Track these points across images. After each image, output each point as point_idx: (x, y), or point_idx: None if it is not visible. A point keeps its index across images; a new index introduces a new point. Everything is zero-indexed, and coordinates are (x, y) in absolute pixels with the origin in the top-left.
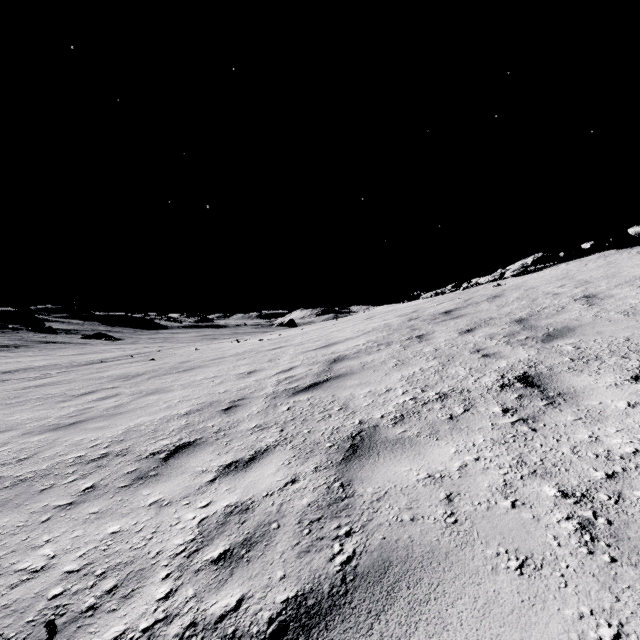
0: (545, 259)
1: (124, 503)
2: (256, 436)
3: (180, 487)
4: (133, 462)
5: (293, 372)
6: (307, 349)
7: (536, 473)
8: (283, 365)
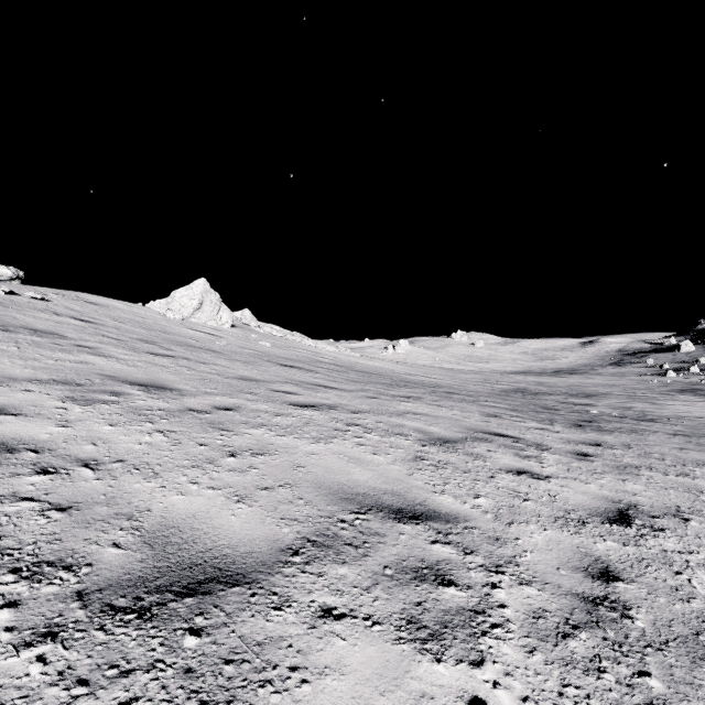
0: None
1: None
2: None
3: None
4: None
5: None
6: None
7: (211, 462)
8: None
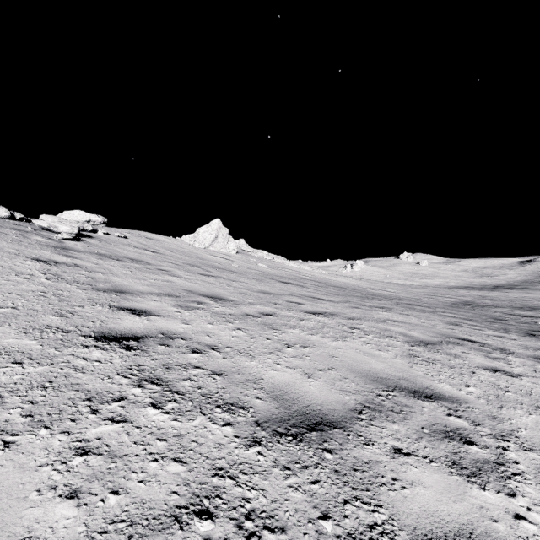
0: None
1: None
2: None
3: None
4: None
5: None
6: None
7: (279, 350)
8: None
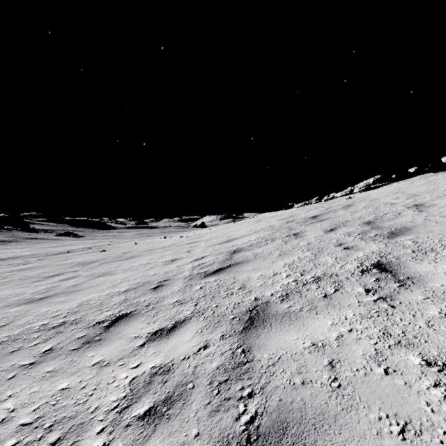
0: (382, 179)
1: (73, 363)
2: (176, 309)
3: (117, 350)
4: (83, 329)
5: (204, 260)
6: (214, 243)
7: (401, 343)
8: (197, 255)
